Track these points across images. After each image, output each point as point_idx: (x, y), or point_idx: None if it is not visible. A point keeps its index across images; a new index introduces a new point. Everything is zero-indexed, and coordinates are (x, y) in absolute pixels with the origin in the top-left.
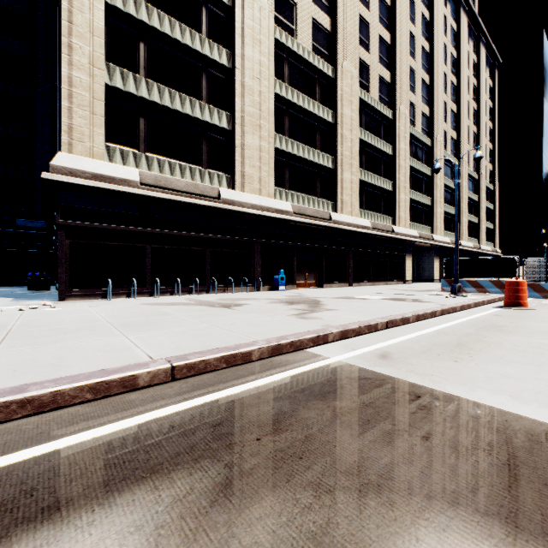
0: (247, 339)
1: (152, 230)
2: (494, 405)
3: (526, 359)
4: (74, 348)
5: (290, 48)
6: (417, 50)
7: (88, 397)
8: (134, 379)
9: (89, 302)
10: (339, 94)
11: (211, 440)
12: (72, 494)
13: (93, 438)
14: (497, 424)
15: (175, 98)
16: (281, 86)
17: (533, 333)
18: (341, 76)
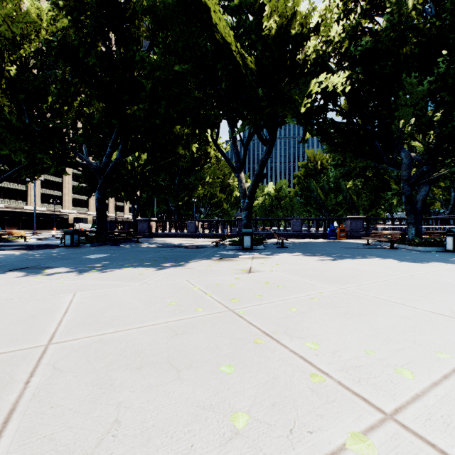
0: None
1: None
2: None
3: None
4: None
5: None
6: None
7: None
8: None
9: None
10: None
11: None
12: None
13: None
14: None
15: None
16: None
17: None
18: None
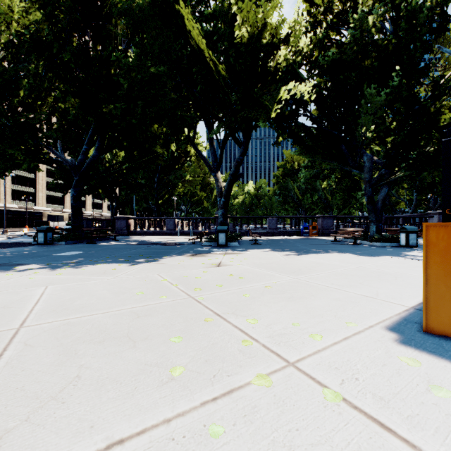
0: None
1: None
2: None
3: None
4: None
5: None
6: None
7: None
8: None
9: None
10: None
11: None
12: None
13: None
14: None
15: None
16: None
17: None
18: None
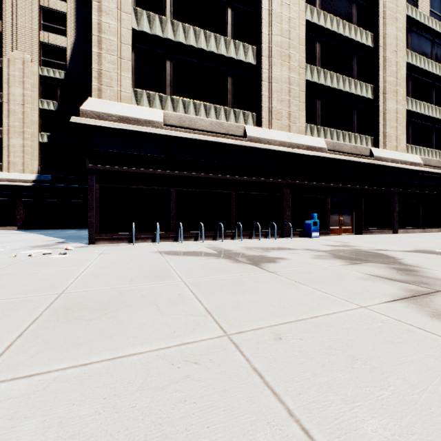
0: None
1: (176, 173)
2: None
3: None
4: None
5: None
6: None
7: None
8: None
9: (110, 247)
10: (381, 12)
11: None
12: None
13: None
14: None
15: (199, 36)
16: (312, 12)
17: None
18: None
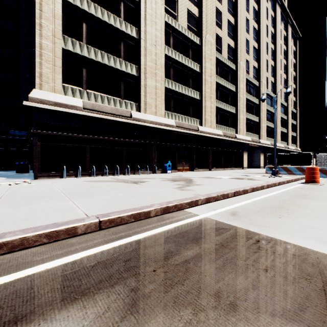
0: (147, 203)
1: (90, 136)
2: (308, 247)
3: (323, 216)
4: (39, 208)
5: (174, 27)
6: (250, 28)
7: (44, 241)
8: (74, 229)
9: (52, 180)
10: (203, 55)
11: (123, 271)
12: (26, 311)
13: (45, 270)
14: (312, 260)
15: (104, 56)
16: (168, 50)
17: (326, 199)
18: (204, 44)
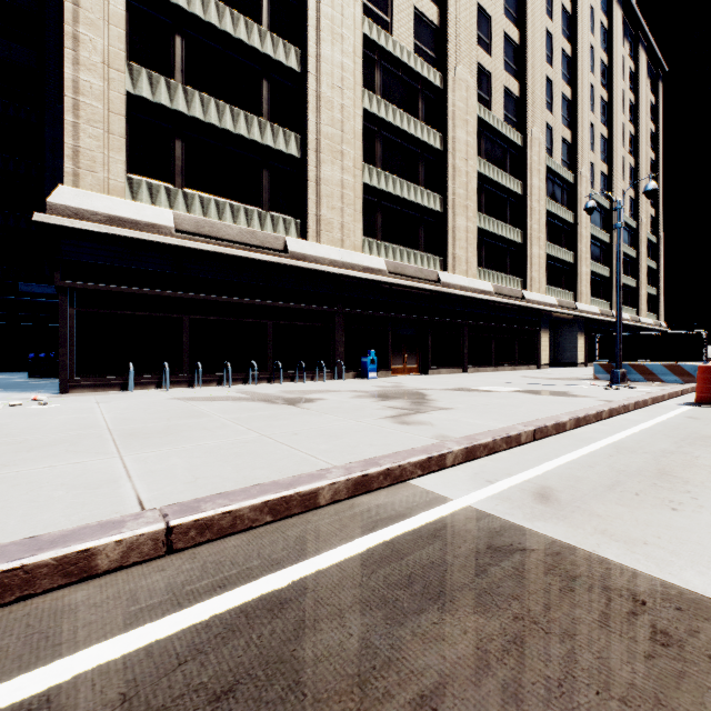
0: (313, 463)
1: (192, 295)
2: None
3: None
4: (24, 480)
5: (384, 47)
6: (555, 53)
7: None
8: (86, 558)
9: (100, 396)
10: (450, 111)
11: None
12: None
13: None
14: None
15: (224, 112)
16: (371, 99)
17: None
18: (452, 86)
